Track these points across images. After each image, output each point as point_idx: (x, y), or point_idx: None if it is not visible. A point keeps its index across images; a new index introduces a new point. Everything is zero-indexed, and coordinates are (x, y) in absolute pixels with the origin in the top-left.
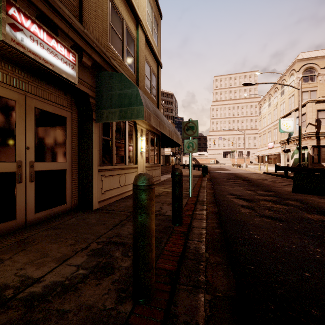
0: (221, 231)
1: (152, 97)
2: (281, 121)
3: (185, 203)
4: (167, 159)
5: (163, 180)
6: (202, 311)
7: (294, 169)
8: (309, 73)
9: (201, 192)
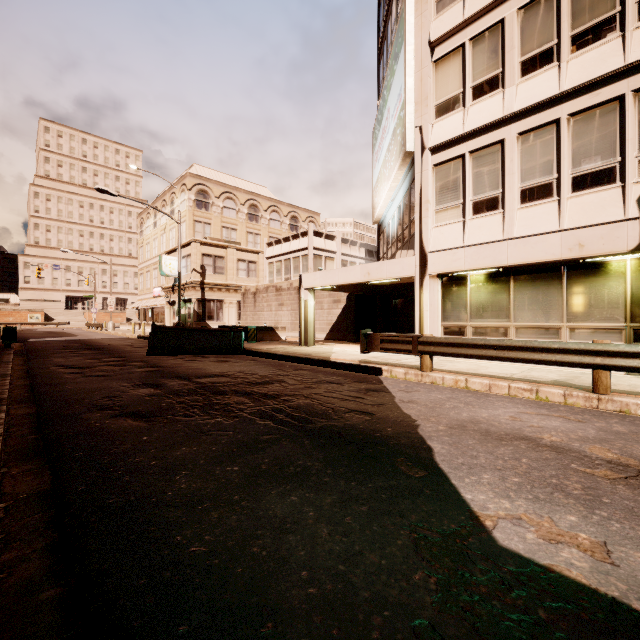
0: (31, 394)
1: None
2: (163, 258)
3: None
4: None
5: None
6: (5, 408)
7: (171, 329)
8: (203, 198)
9: (1, 367)
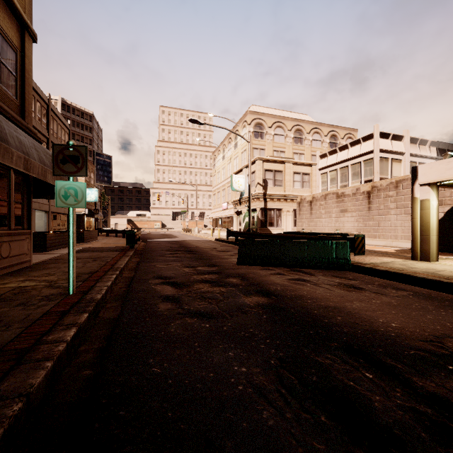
0: (94, 372)
1: (2, 89)
2: (233, 177)
3: (41, 315)
4: (79, 221)
5: (43, 260)
6: None
7: (244, 234)
8: (259, 129)
9: (103, 280)
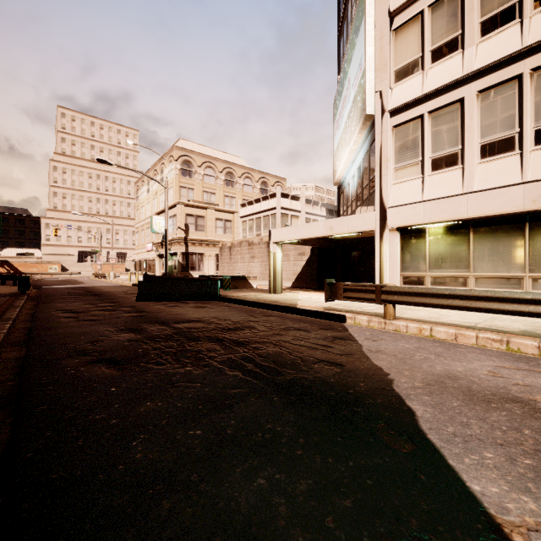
0: (27, 337)
1: None
2: (154, 218)
3: None
4: None
5: None
6: None
7: (159, 278)
8: (187, 167)
9: (9, 311)
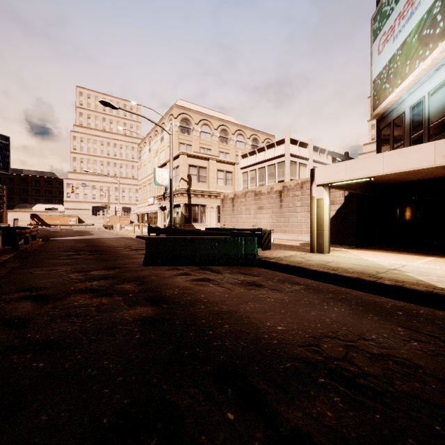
0: None
1: None
2: (157, 170)
3: None
4: None
5: None
6: None
7: (164, 231)
8: (185, 125)
9: None
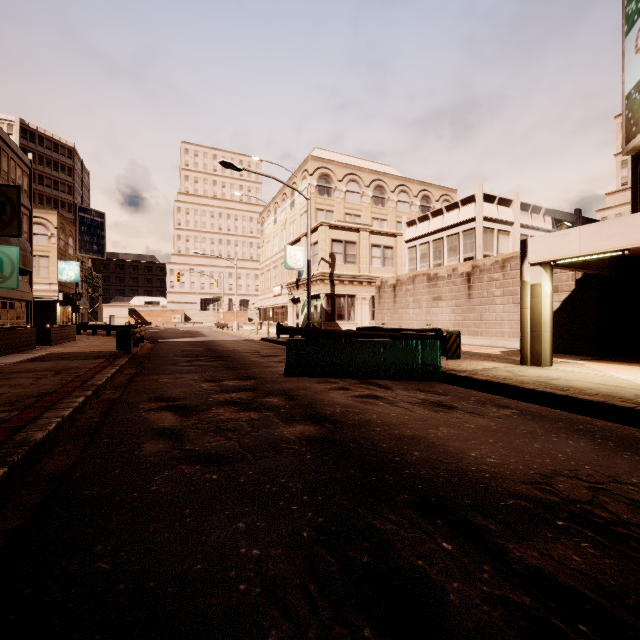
0: None
1: None
2: (288, 249)
3: None
4: (48, 312)
5: None
6: None
7: (301, 331)
8: (325, 183)
9: (59, 406)
